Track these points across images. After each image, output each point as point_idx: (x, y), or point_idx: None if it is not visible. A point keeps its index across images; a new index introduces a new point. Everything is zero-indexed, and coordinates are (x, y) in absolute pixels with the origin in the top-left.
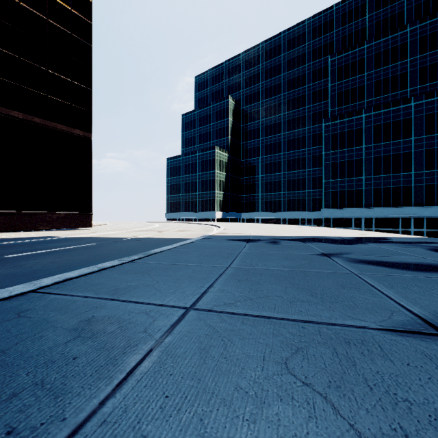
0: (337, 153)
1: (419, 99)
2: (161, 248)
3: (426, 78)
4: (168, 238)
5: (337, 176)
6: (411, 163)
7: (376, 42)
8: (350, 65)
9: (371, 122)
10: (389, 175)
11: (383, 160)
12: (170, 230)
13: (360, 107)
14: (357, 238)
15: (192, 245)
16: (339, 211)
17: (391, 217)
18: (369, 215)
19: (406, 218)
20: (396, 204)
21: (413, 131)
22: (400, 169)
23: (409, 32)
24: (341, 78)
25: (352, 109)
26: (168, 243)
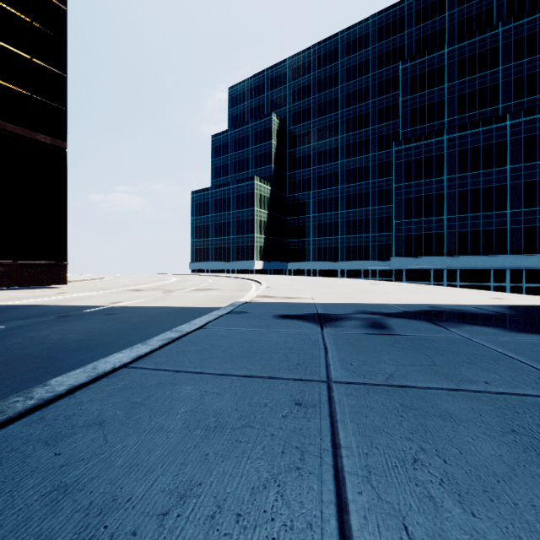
0: (411, 186)
1: (517, 117)
2: (97, 365)
3: (523, 91)
4: (170, 307)
5: (412, 215)
6: (506, 199)
7: (460, 45)
8: (426, 74)
9: (455, 146)
10: (477, 214)
11: (470, 195)
12: (185, 290)
13: (439, 128)
14: (515, 310)
15: (197, 340)
16: (413, 261)
17: (481, 269)
18: (452, 265)
19: (499, 270)
20: (487, 251)
21: (509, 158)
22: (492, 206)
23: (501, 33)
24: (416, 90)
25: (429, 131)
26: (158, 322)
